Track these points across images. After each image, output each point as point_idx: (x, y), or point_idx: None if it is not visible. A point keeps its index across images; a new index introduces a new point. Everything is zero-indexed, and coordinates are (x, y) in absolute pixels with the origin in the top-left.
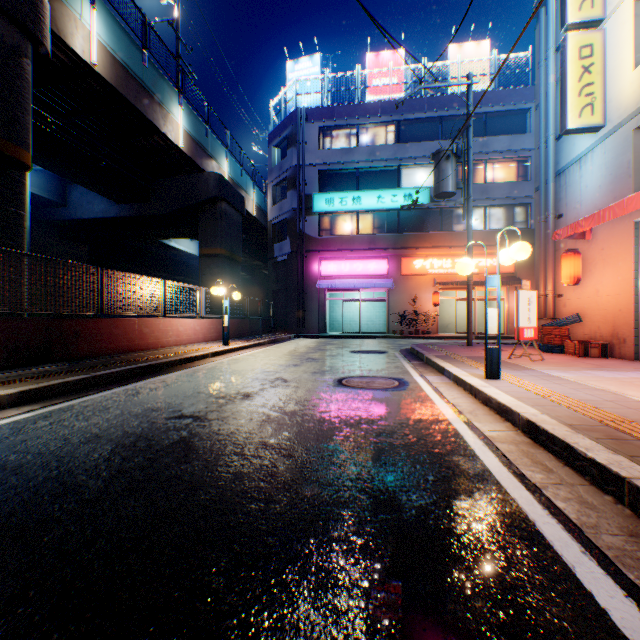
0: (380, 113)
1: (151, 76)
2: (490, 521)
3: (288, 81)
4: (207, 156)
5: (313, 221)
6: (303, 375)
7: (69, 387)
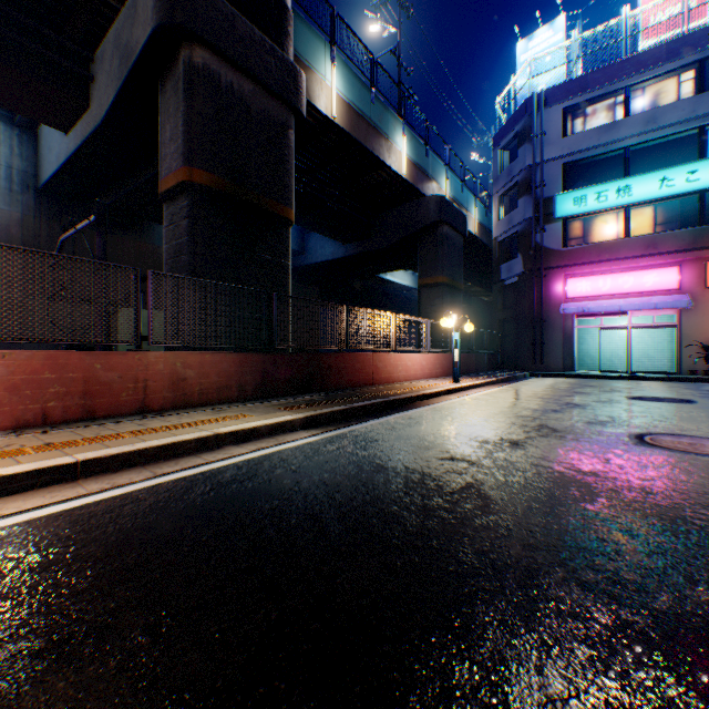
0: (664, 59)
1: (377, 112)
2: None
3: (518, 66)
4: (427, 179)
5: (554, 230)
6: (574, 425)
7: (335, 416)
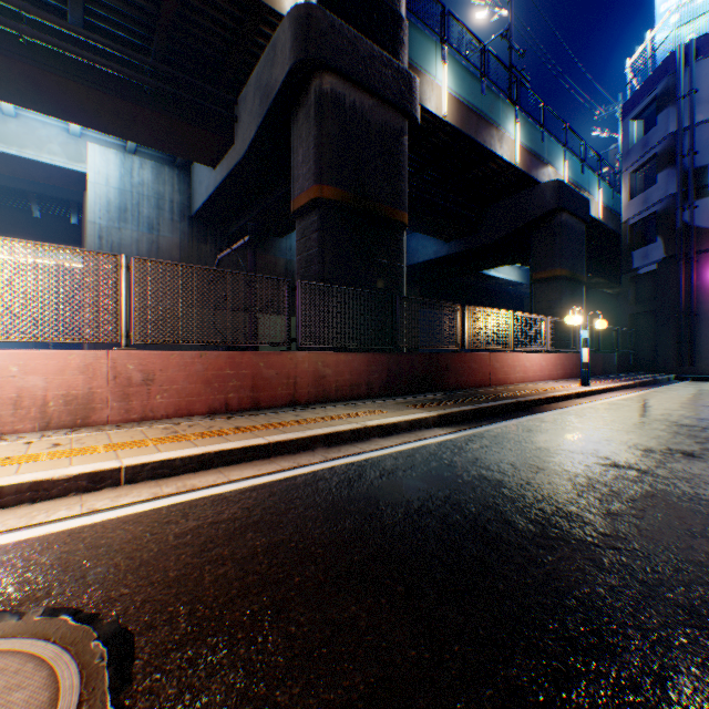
0: None
1: (487, 102)
2: None
3: (656, 17)
4: (541, 165)
5: (708, 205)
6: None
7: (464, 415)
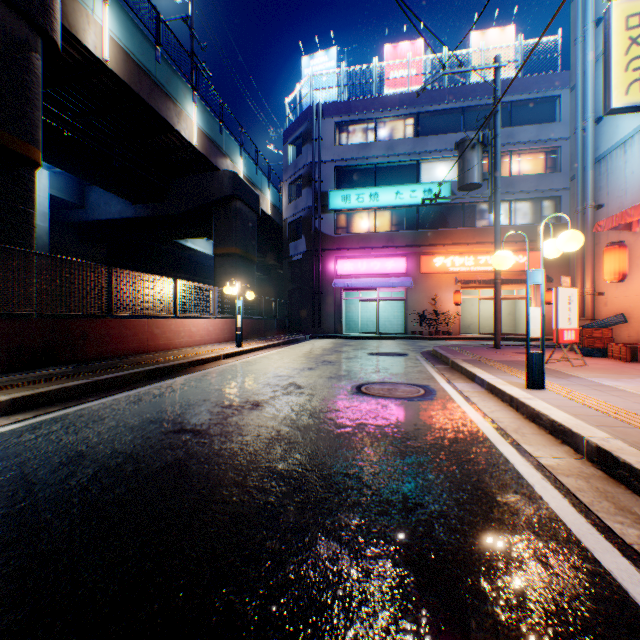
0: (398, 106)
1: (164, 73)
2: (586, 615)
3: (303, 77)
4: (221, 154)
5: (329, 219)
6: (318, 380)
7: (68, 393)
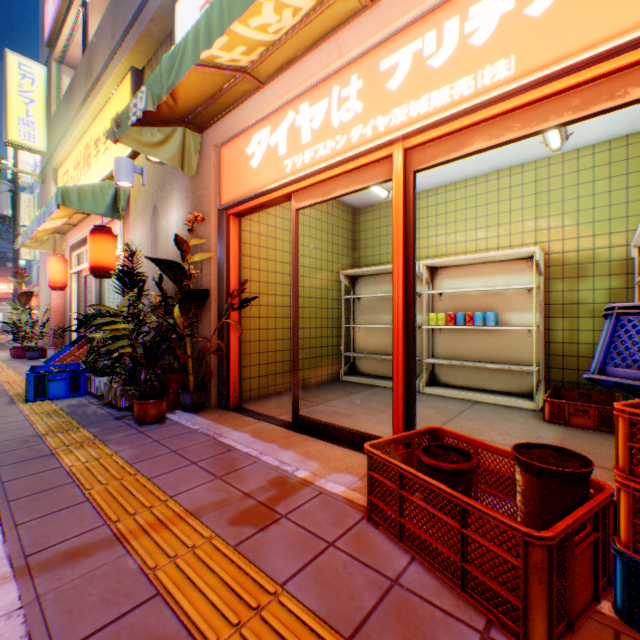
0: None
1: None
2: None
3: None
4: None
5: None
6: None
7: None
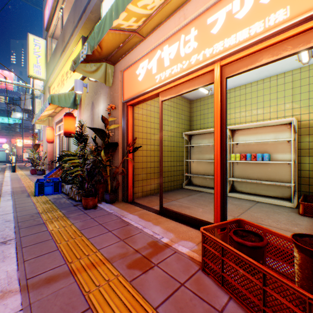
0: (4, 93)
1: None
2: None
3: None
4: None
5: None
6: None
7: None
